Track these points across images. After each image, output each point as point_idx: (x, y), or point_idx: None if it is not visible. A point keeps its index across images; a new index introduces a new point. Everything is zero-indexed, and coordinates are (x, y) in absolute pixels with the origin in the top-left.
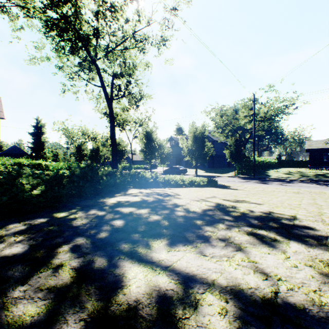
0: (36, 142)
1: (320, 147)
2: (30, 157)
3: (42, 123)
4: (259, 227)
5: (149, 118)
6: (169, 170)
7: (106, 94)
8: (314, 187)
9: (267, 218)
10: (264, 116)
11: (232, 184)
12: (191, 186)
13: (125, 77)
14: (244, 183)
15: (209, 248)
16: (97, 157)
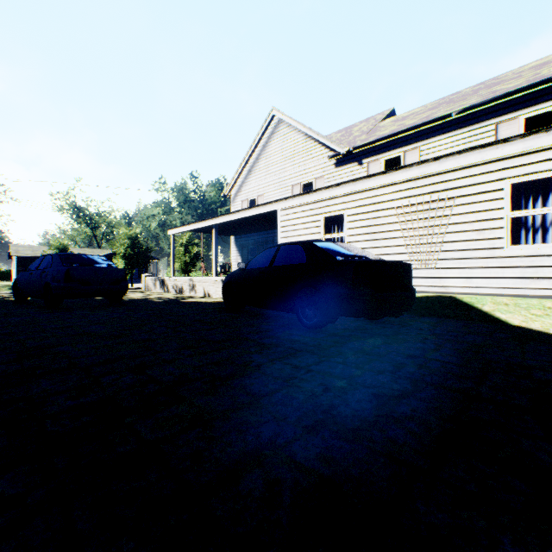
0: None
1: (31, 255)
2: None
3: None
4: None
5: None
6: None
7: None
8: None
9: None
10: None
11: None
12: None
13: None
14: None
15: None
16: None
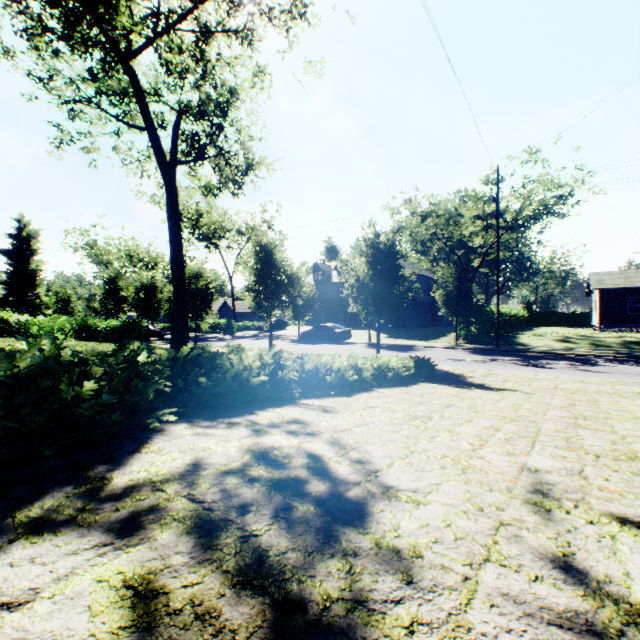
0: (17, 270)
1: (622, 286)
2: (3, 304)
3: (33, 229)
4: None
5: (269, 224)
6: (313, 334)
7: (156, 147)
8: None
9: None
10: (513, 218)
11: (465, 370)
12: (379, 383)
13: (209, 116)
14: (490, 365)
15: None
16: (152, 303)
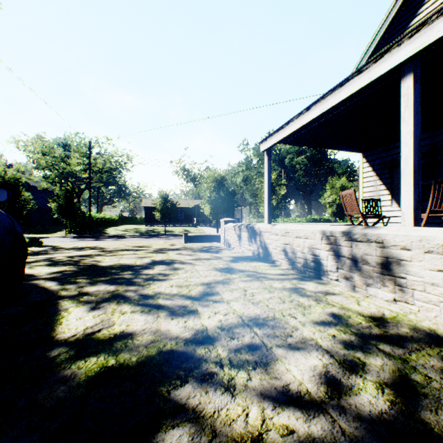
0: None
1: (153, 206)
2: None
3: None
4: (79, 249)
5: None
6: None
7: None
8: (139, 240)
9: (85, 247)
10: (103, 167)
11: (62, 244)
12: None
13: None
14: (78, 242)
15: (56, 254)
16: None
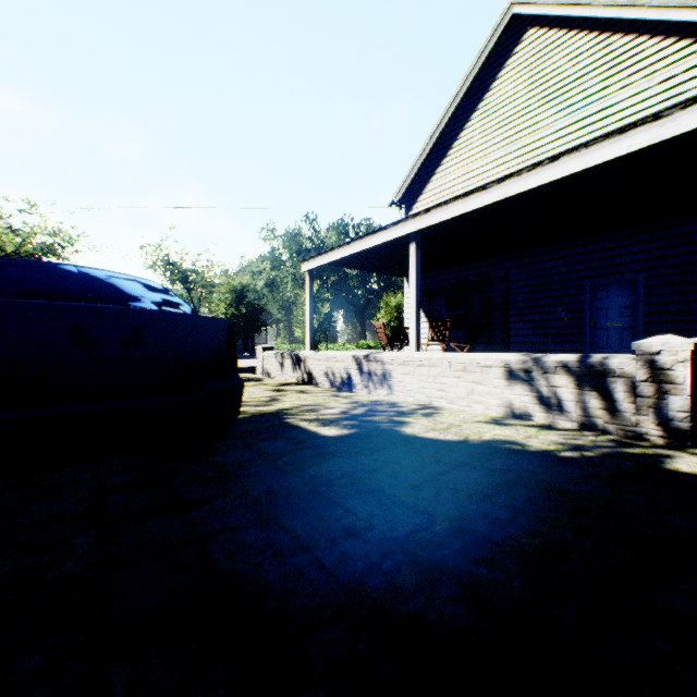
0: None
1: None
2: None
3: None
4: None
5: None
6: None
7: None
8: None
9: None
10: (15, 251)
11: None
12: None
13: None
14: None
15: None
16: None
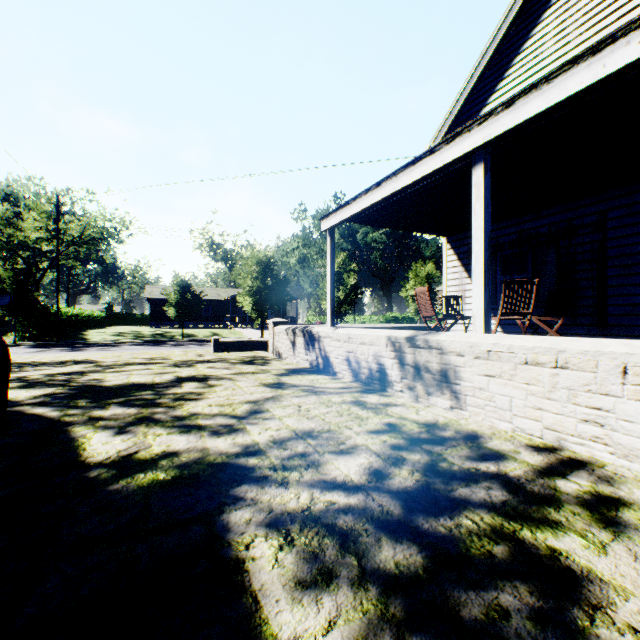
0: None
1: (163, 297)
2: None
3: None
4: (59, 364)
5: None
6: None
7: None
8: (143, 349)
9: (67, 361)
10: (80, 236)
11: (14, 357)
12: None
13: None
14: (40, 353)
15: (25, 372)
16: None
